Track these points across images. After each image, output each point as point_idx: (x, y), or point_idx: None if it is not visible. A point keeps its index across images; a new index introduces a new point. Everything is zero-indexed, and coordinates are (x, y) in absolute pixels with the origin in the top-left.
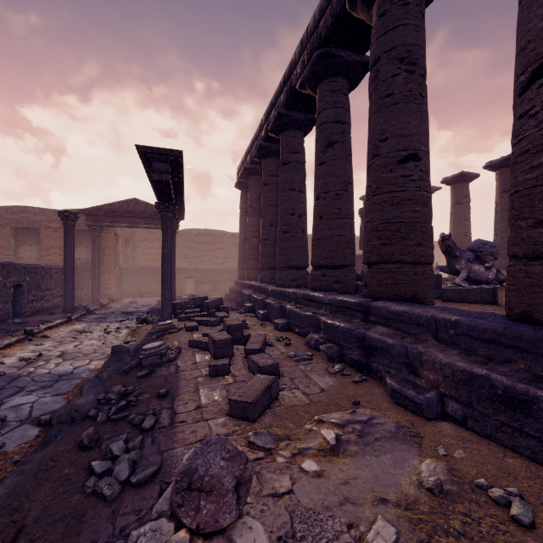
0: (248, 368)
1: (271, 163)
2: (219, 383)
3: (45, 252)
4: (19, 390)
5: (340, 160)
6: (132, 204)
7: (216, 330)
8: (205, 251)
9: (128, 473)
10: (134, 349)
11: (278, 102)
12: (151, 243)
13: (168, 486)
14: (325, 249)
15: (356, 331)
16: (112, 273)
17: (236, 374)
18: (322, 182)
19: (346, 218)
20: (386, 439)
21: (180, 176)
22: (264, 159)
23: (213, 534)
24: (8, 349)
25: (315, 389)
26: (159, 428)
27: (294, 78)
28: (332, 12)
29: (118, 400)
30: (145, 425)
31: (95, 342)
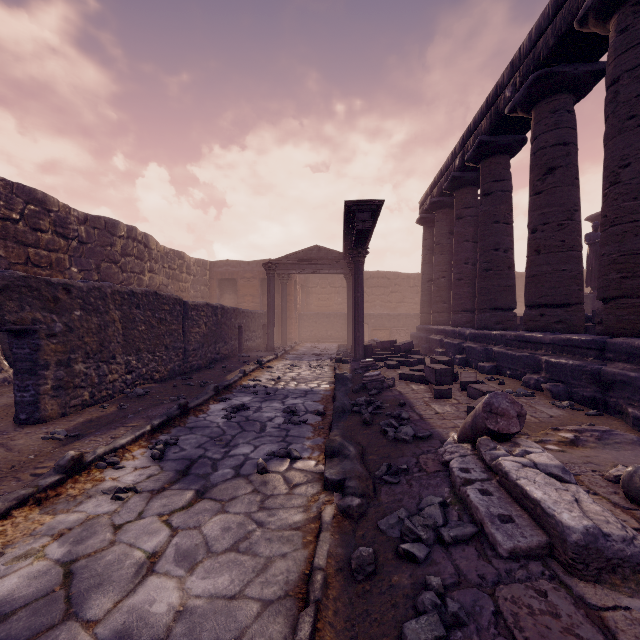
0: (467, 396)
1: (466, 194)
2: (445, 403)
3: (241, 300)
4: (286, 397)
5: (563, 187)
6: (314, 251)
7: (421, 367)
8: (377, 295)
9: (414, 432)
10: (350, 378)
11: (478, 128)
12: (323, 288)
13: (444, 441)
14: (543, 286)
15: (589, 367)
16: (293, 318)
17: (458, 399)
18: (540, 214)
19: (571, 250)
20: (626, 444)
21: (374, 221)
22: (456, 191)
23: (502, 441)
24: (254, 373)
25: (543, 415)
26: (413, 420)
27: (502, 102)
28: (554, 32)
29: (367, 406)
30: (404, 416)
31: (310, 373)
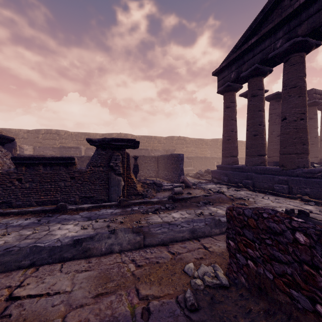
0: None
1: None
2: None
3: None
4: None
5: None
6: None
7: None
8: None
9: None
10: None
11: None
12: None
13: None
14: None
15: None
16: None
17: None
18: None
19: None
20: None
21: None
22: None
23: None
24: None
25: None
26: None
27: None
28: None
29: None
30: None
31: None
